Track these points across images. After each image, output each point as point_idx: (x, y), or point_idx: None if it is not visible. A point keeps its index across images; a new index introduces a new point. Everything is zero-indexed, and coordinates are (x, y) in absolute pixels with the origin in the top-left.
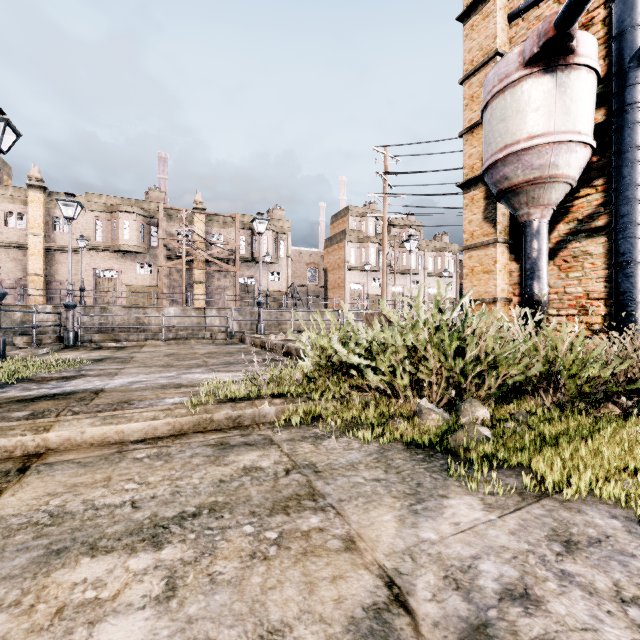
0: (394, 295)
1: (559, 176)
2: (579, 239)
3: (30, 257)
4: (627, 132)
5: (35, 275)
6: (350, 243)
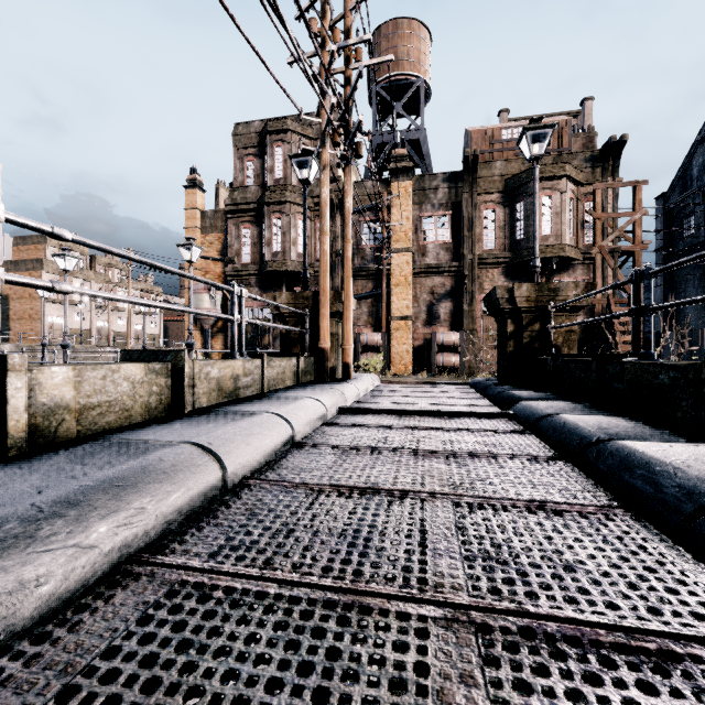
0: (100, 330)
1: (213, 319)
2: (219, 333)
3: None
4: (228, 310)
5: None
6: (49, 274)
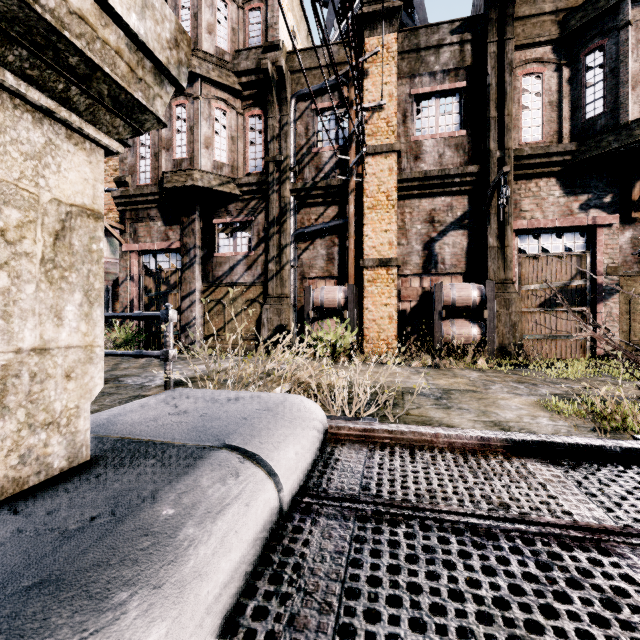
0: None
1: (111, 272)
2: None
3: None
4: None
5: None
6: None
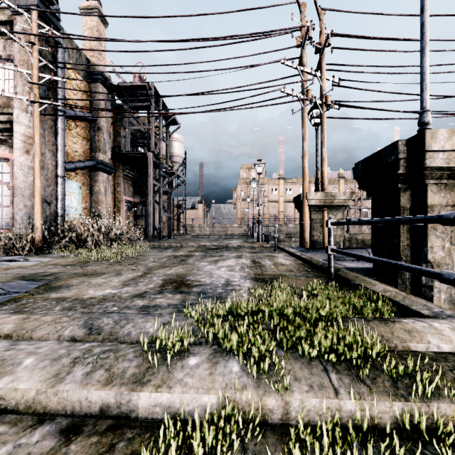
0: None
1: None
2: None
3: (279, 205)
4: None
5: (281, 212)
6: None
